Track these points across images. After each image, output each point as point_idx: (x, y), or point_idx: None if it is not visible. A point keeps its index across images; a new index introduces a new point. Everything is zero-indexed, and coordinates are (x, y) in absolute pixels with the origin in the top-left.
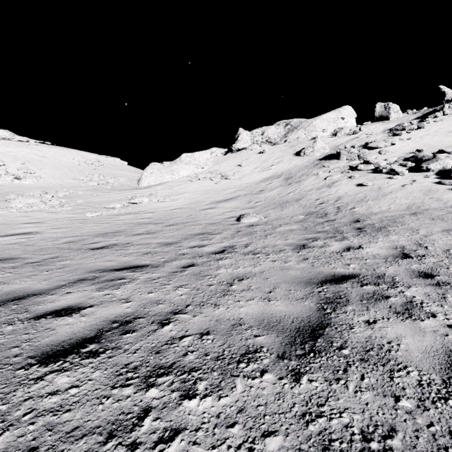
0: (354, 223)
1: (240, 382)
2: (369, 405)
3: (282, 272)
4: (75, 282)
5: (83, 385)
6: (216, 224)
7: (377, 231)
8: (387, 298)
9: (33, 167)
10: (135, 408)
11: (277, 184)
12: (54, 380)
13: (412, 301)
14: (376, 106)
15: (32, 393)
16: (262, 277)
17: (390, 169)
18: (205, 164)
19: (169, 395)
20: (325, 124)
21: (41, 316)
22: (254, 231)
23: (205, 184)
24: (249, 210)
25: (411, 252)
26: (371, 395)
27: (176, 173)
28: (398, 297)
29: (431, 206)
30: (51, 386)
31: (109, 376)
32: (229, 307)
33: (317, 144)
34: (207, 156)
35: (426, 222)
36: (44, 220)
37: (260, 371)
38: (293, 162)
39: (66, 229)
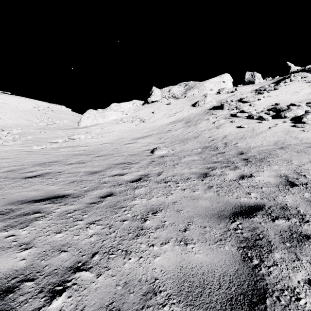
0: (240, 155)
1: None
2: None
3: (192, 203)
4: None
5: None
6: (135, 155)
7: (260, 161)
8: (308, 238)
9: None
10: None
11: (180, 126)
12: None
13: None
14: (246, 74)
15: None
16: (175, 209)
17: (259, 116)
18: (128, 111)
19: None
20: (212, 85)
21: None
22: (165, 161)
23: (128, 125)
24: (160, 144)
25: (295, 180)
26: None
27: (107, 117)
28: None
29: (291, 142)
30: None
31: None
32: (142, 256)
33: (207, 98)
34: (130, 106)
35: (294, 154)
36: None
37: None
38: (191, 110)
39: (12, 160)
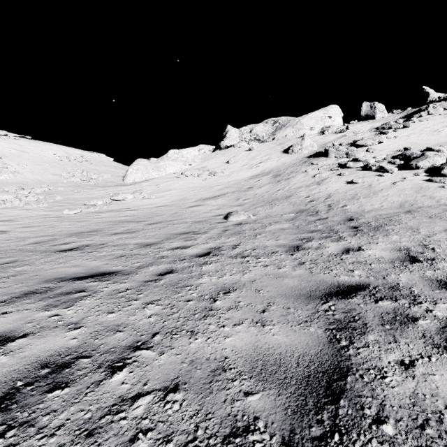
0: (348, 222)
1: None
2: None
3: (276, 282)
4: (21, 296)
5: None
6: (202, 222)
7: (374, 230)
8: (414, 320)
9: (11, 161)
10: None
11: (265, 181)
12: None
13: None
14: (363, 106)
15: None
16: (253, 289)
17: (379, 167)
18: (192, 161)
19: None
20: (312, 122)
21: None
22: (243, 230)
23: (192, 181)
24: (237, 207)
25: (418, 255)
26: None
27: (162, 169)
28: (428, 319)
29: (424, 204)
30: None
31: None
32: (211, 337)
33: (305, 142)
34: (195, 153)
35: (425, 220)
36: (15, 218)
37: None
38: (281, 159)
39: (38, 228)
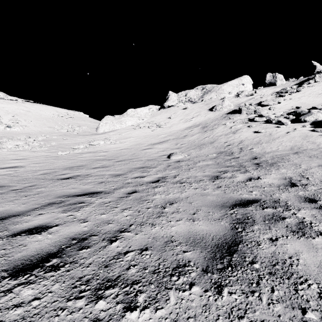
0: (253, 160)
1: (173, 294)
2: (281, 317)
3: (202, 198)
4: (46, 205)
5: (44, 298)
6: (152, 160)
7: (270, 166)
8: (283, 219)
9: (20, 118)
10: (86, 320)
11: (196, 131)
12: (20, 292)
13: (303, 222)
14: (267, 76)
15: (1, 304)
16: (187, 202)
17: (277, 121)
18: (144, 116)
19: (114, 307)
20: (230, 88)
21: (17, 234)
22: (180, 165)
23: (144, 131)
24: (176, 150)
25: (297, 182)
26: (282, 307)
27: (123, 123)
28: (292, 218)
29: (308, 147)
30: (17, 298)
31: (65, 289)
32: (163, 226)
33: (225, 102)
34: (146, 111)
35: (306, 159)
36: (27, 157)
37: (189, 283)
38: (208, 115)
39: (43, 164)
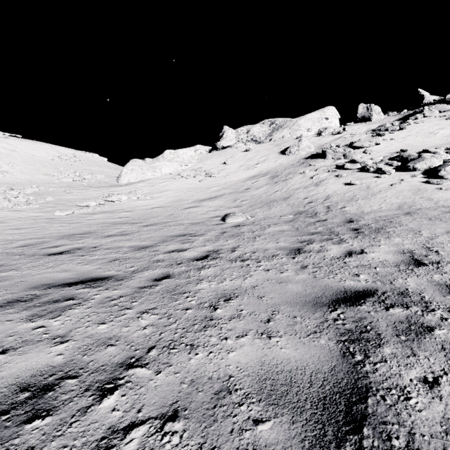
0: (348, 223)
1: None
2: None
3: (279, 287)
4: (3, 305)
5: None
6: (199, 224)
7: (376, 232)
8: (430, 330)
9: None
10: None
11: (263, 182)
12: None
13: None
14: (359, 108)
15: None
16: (255, 295)
17: (377, 168)
18: (189, 161)
19: None
20: (309, 124)
21: None
22: (241, 232)
23: (188, 182)
24: (235, 209)
25: (422, 258)
26: None
27: (158, 170)
28: (445, 329)
29: (422, 206)
30: None
31: None
32: (212, 351)
33: (302, 143)
34: (191, 153)
35: (425, 222)
36: (3, 219)
37: None
38: (279, 160)
39: (27, 230)
